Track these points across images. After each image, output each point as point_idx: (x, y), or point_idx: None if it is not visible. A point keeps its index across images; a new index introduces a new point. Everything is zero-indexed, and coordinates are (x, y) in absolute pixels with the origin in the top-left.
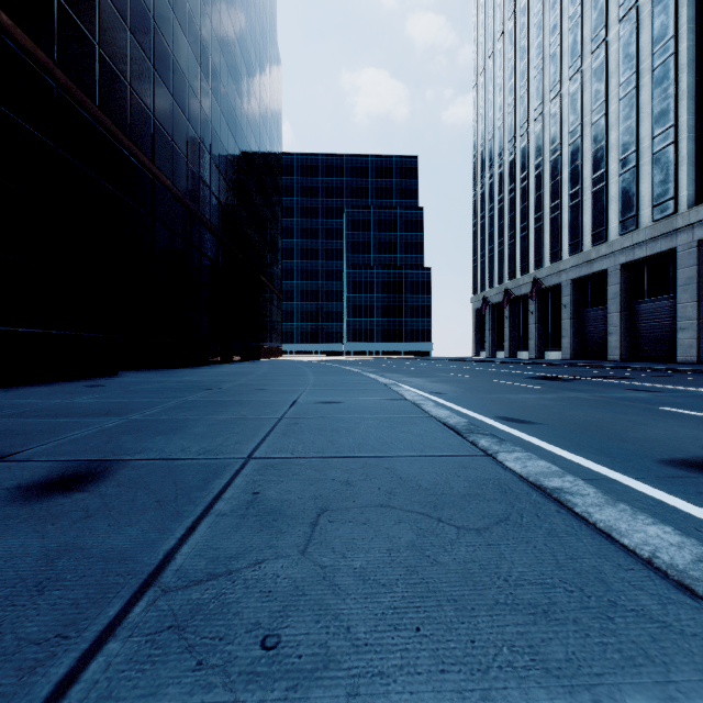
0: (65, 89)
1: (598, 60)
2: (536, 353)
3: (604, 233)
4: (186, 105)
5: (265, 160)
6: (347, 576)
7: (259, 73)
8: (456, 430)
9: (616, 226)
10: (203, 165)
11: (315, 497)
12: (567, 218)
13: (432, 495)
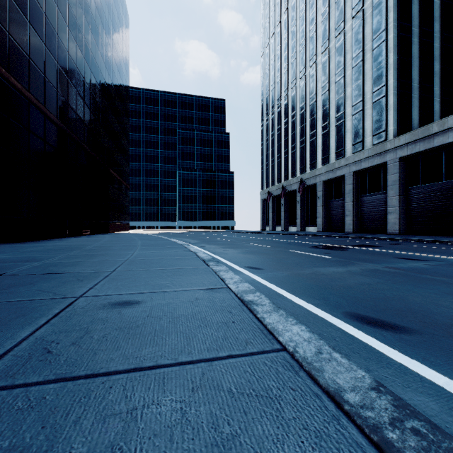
0: None
1: (339, 42)
2: (301, 227)
3: (343, 152)
4: (27, 8)
5: (114, 83)
6: None
7: (108, 14)
8: None
9: (350, 148)
10: (49, 67)
11: None
12: (320, 141)
13: None
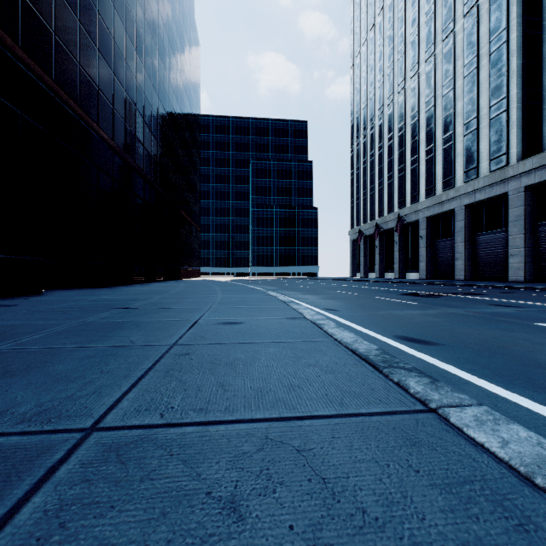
0: None
1: (447, 47)
2: (399, 274)
3: (452, 181)
4: (112, 60)
5: (185, 116)
6: None
7: (180, 44)
8: (371, 362)
9: (461, 176)
10: (128, 113)
11: None
12: (423, 169)
13: None
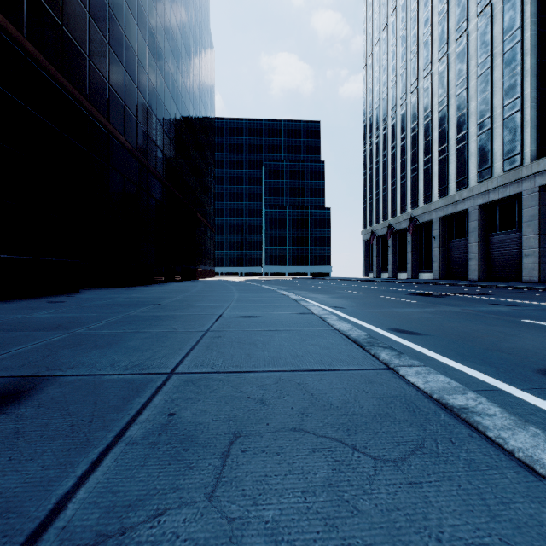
0: (33, 58)
1: (460, 46)
2: (412, 274)
3: (466, 181)
4: (136, 76)
5: (200, 122)
6: (257, 535)
7: (196, 53)
8: (358, 342)
9: (475, 175)
10: (150, 124)
11: (229, 418)
12: (436, 169)
13: (343, 416)
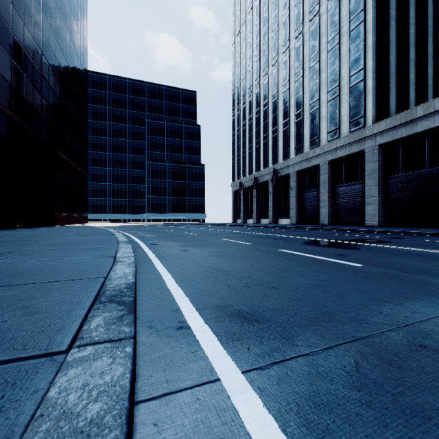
0: None
1: (314, 26)
2: (273, 219)
3: (318, 140)
4: None
5: (64, 51)
6: None
7: None
8: None
9: (326, 136)
10: None
11: None
12: (293, 130)
13: None
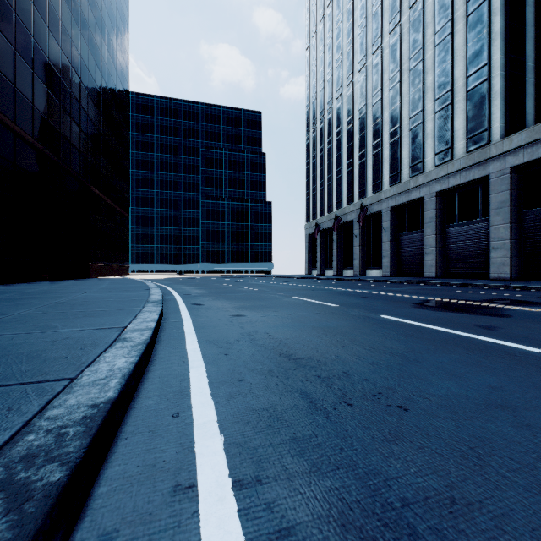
0: None
1: (415, 13)
2: (360, 271)
3: (421, 165)
4: None
5: (99, 65)
6: None
7: None
8: None
9: (432, 159)
10: None
11: None
12: (387, 153)
13: None
